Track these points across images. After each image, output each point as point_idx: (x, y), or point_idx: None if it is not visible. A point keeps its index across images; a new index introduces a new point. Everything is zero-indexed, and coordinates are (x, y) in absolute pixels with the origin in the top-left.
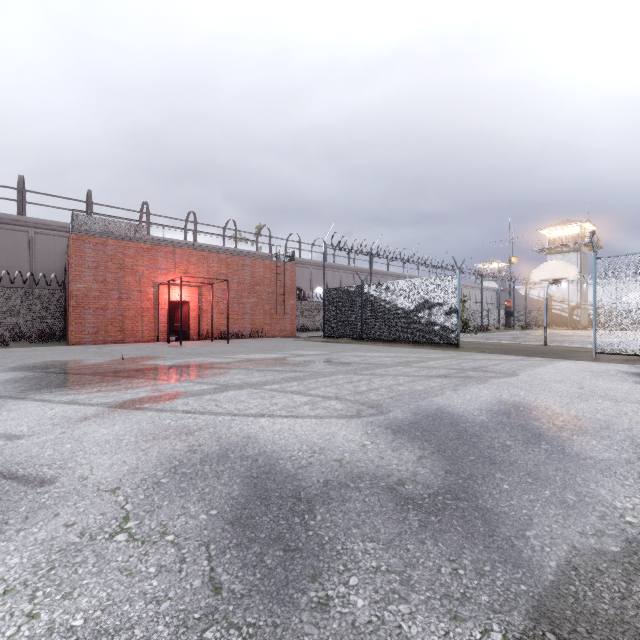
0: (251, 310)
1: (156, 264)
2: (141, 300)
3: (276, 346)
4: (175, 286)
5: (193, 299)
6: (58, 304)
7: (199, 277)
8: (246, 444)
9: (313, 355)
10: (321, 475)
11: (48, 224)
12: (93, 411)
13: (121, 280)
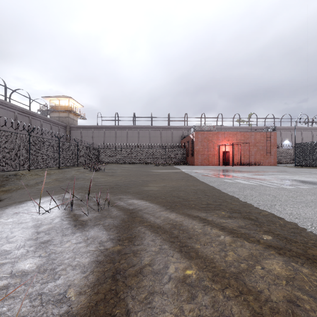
0: (254, 154)
1: (218, 138)
2: (214, 151)
3: (273, 168)
4: (224, 145)
5: (231, 150)
6: (184, 153)
7: (238, 142)
8: (295, 179)
9: (295, 171)
10: (315, 182)
11: (176, 127)
12: (249, 175)
13: (208, 145)
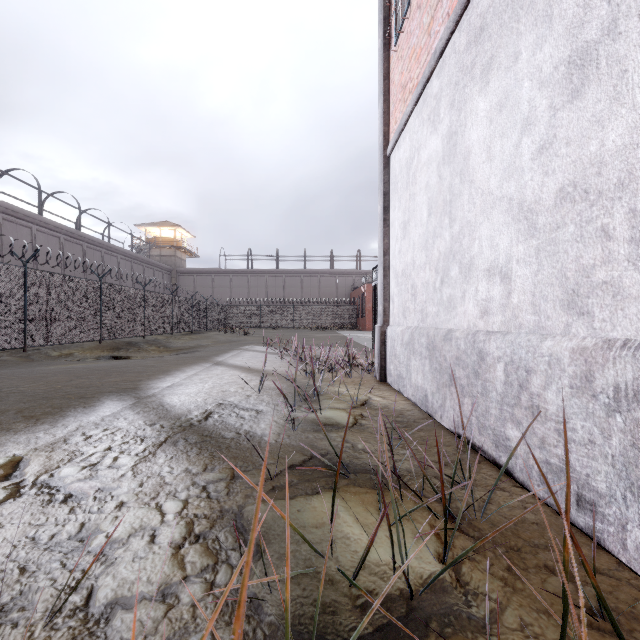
0: None
1: None
2: None
3: None
4: None
5: None
6: (354, 312)
7: None
8: None
9: None
10: None
11: (343, 272)
12: None
13: None
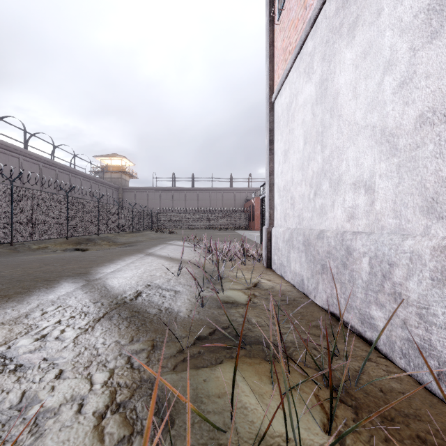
0: None
1: None
2: None
3: None
4: None
5: None
6: (246, 218)
7: None
8: None
9: None
10: None
11: (239, 189)
12: None
13: None
